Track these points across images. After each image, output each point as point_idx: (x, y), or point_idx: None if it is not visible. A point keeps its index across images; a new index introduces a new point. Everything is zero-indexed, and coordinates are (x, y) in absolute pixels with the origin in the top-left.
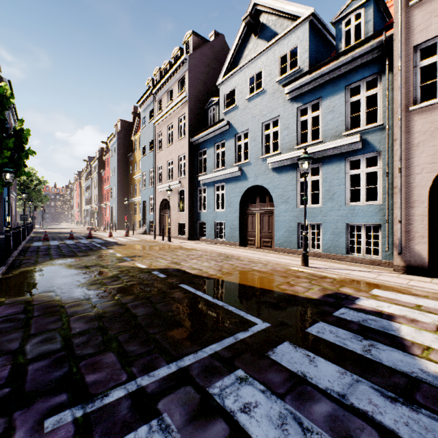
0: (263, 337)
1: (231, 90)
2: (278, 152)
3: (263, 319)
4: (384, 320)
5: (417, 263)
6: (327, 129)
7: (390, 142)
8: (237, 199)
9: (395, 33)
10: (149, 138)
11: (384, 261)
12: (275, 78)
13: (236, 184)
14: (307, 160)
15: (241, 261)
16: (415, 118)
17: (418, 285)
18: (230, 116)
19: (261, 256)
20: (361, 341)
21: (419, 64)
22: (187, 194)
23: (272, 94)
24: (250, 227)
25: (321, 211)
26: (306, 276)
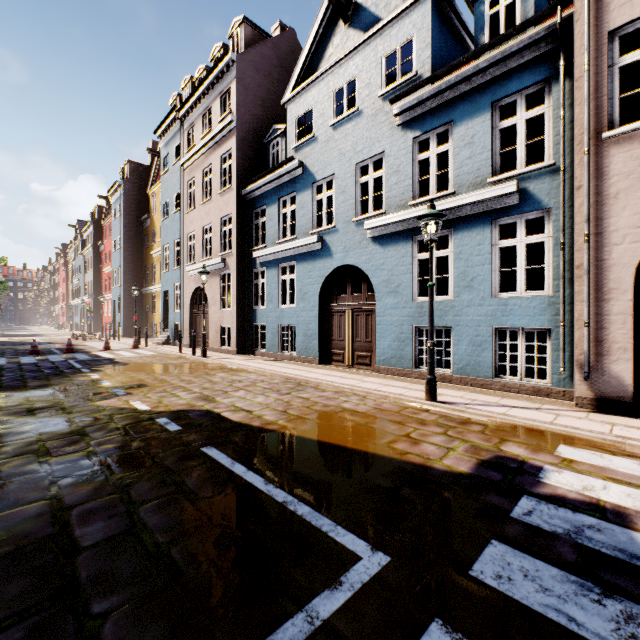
0: (378, 606)
1: (306, 112)
2: (381, 212)
3: (371, 542)
4: (617, 528)
5: (616, 394)
6: (462, 172)
7: (566, 193)
8: (315, 288)
9: (578, 11)
10: (174, 190)
11: (556, 390)
12: (377, 90)
13: (314, 263)
14: (435, 219)
15: (323, 392)
16: (611, 152)
17: (630, 434)
18: (304, 152)
19: (355, 382)
20: (602, 602)
21: (618, 62)
22: (234, 280)
23: (371, 116)
24: (336, 333)
25: (452, 306)
26: (437, 421)
